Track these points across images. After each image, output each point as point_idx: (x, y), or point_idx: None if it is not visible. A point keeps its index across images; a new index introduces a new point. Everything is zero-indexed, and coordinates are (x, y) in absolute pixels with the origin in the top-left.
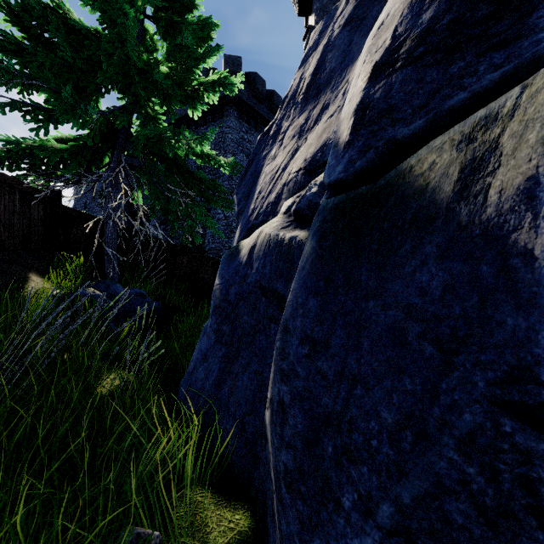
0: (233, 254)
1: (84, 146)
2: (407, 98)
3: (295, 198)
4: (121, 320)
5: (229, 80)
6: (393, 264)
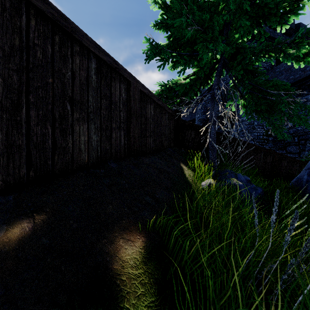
0: None
1: (196, 79)
2: None
3: None
4: None
5: None
6: None
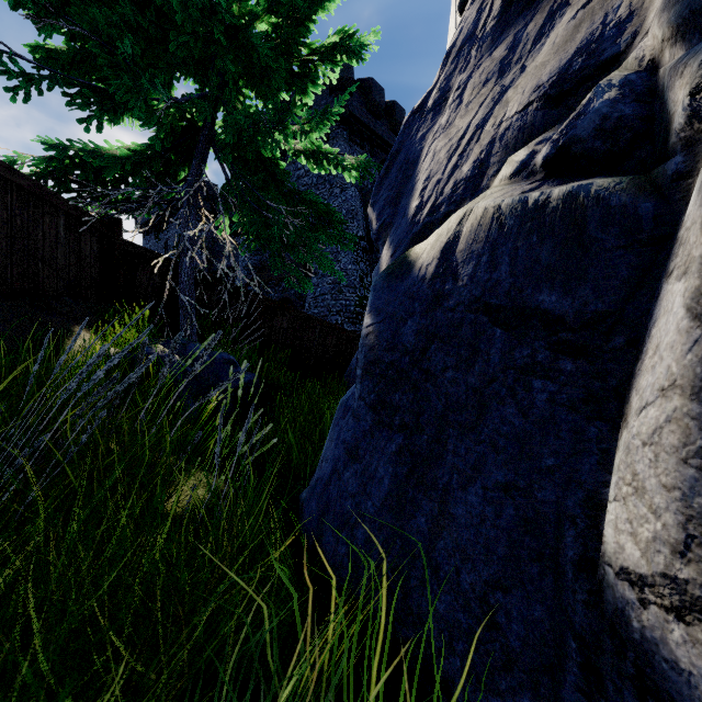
0: (397, 271)
1: (152, 154)
2: None
3: (533, 146)
4: (203, 396)
5: (357, 39)
6: None
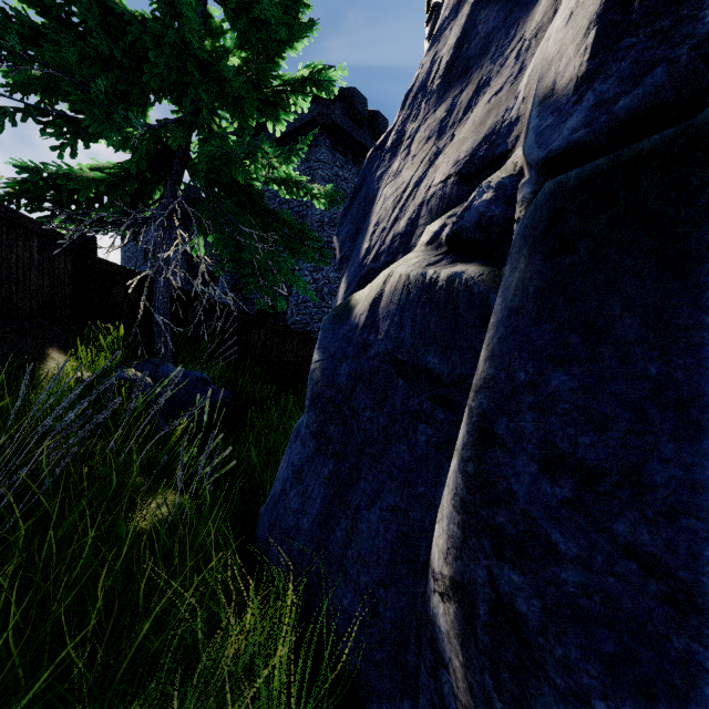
0: (341, 314)
1: (126, 175)
2: None
3: (445, 219)
4: (175, 415)
5: (325, 74)
6: None
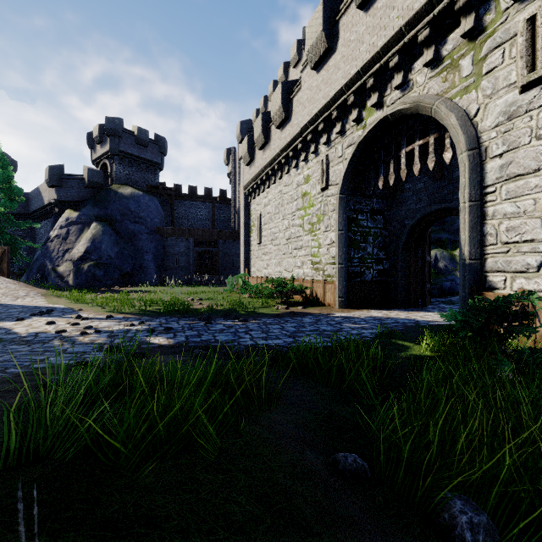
0: (55, 270)
1: None
2: (80, 261)
3: (67, 264)
4: None
5: (37, 226)
6: (79, 272)
